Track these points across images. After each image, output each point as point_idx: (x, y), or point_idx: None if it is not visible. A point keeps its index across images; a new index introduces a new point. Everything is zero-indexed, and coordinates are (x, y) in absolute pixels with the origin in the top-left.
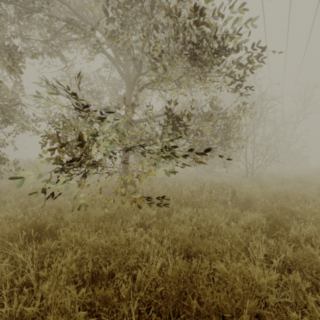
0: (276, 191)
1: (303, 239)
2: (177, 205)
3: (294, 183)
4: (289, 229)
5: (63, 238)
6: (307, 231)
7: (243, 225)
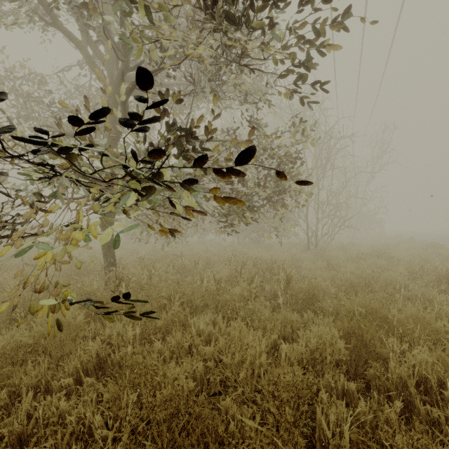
0: (354, 275)
1: (414, 383)
2: (185, 312)
3: (374, 259)
4: (386, 358)
5: None
6: (417, 361)
7: (303, 353)
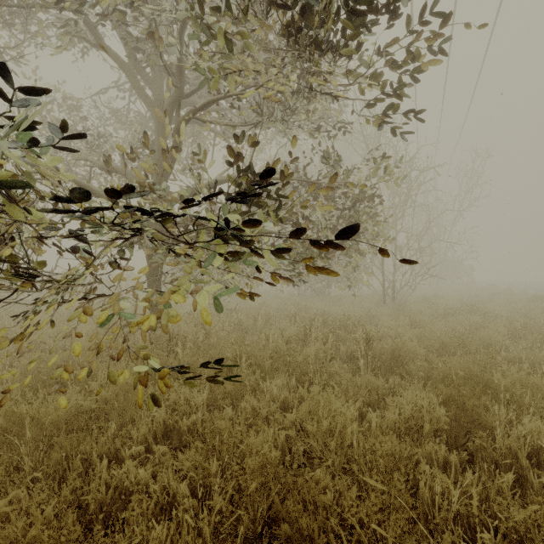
0: (445, 334)
1: (525, 455)
2: (255, 375)
3: (465, 315)
4: (491, 428)
5: None
6: (528, 431)
7: (396, 421)
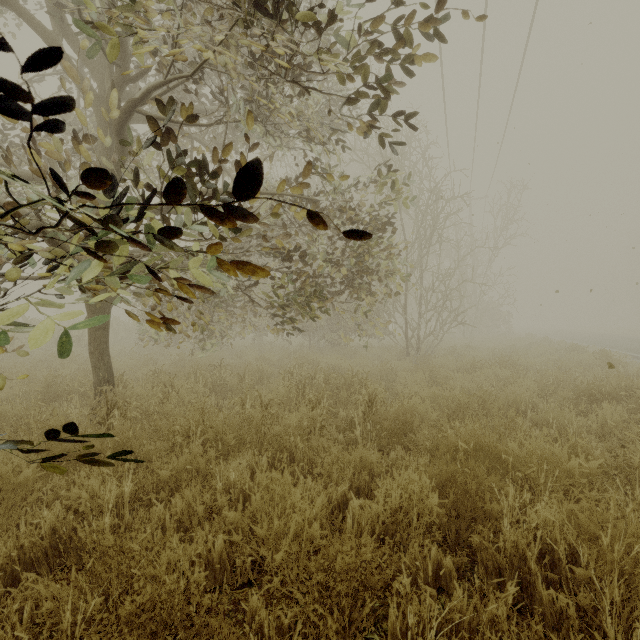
0: (463, 393)
1: (535, 555)
2: (208, 455)
3: (494, 368)
4: (498, 517)
5: None
6: (541, 520)
7: (380, 513)
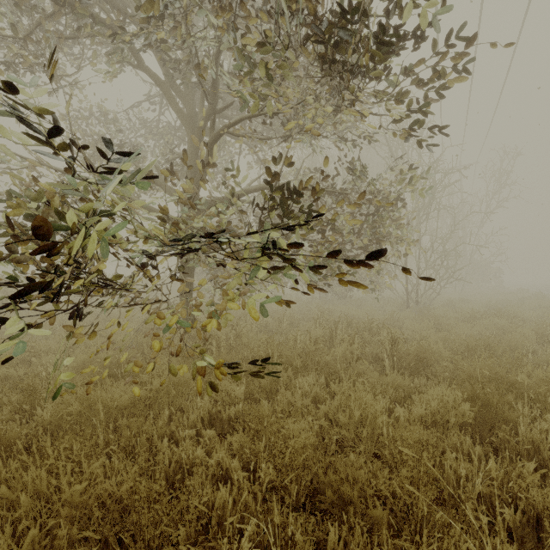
0: (471, 337)
1: (547, 448)
2: (287, 372)
3: (492, 319)
4: (515, 424)
5: (2, 488)
6: None
7: (423, 415)
